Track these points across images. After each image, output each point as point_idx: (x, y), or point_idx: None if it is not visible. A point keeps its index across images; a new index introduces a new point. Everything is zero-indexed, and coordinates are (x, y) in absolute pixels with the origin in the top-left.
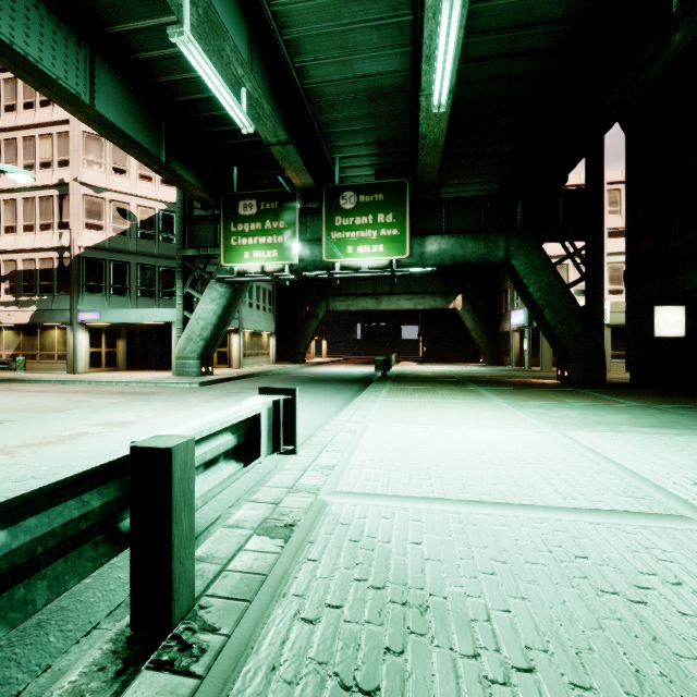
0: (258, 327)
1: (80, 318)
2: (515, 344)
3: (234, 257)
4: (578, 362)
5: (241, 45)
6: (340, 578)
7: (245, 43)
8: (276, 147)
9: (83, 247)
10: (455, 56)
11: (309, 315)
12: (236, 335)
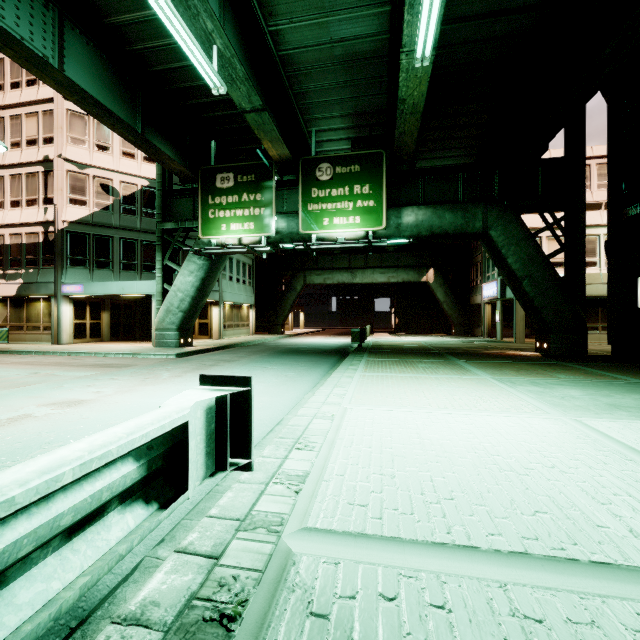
0: (238, 299)
1: (63, 290)
2: (487, 316)
3: (212, 230)
4: (559, 333)
5: None
6: None
7: None
8: (250, 115)
9: (67, 222)
10: (441, 2)
11: (287, 288)
12: (217, 307)
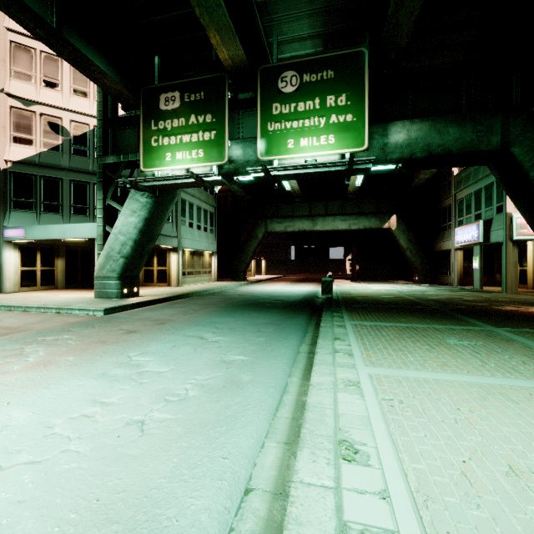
0: (199, 246)
1: (5, 235)
2: (458, 263)
3: (155, 160)
4: None
5: None
6: None
7: None
8: None
9: (10, 162)
10: None
11: (249, 236)
12: (175, 254)
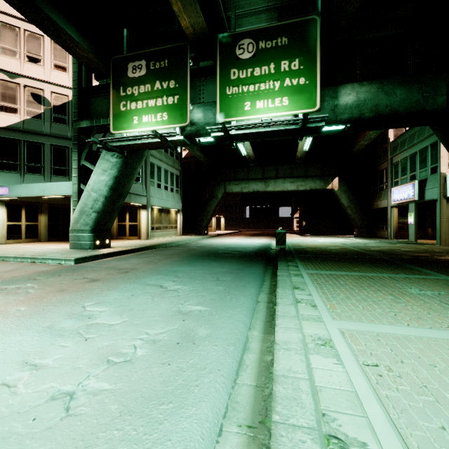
0: (166, 204)
1: None
2: (394, 218)
3: (123, 123)
4: None
5: None
6: None
7: None
8: None
9: None
10: None
11: (210, 196)
12: (144, 211)
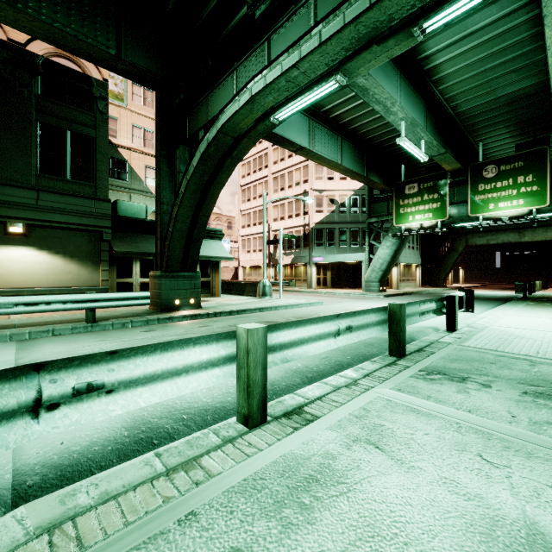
0: (409, 261)
1: (313, 260)
2: None
3: (402, 220)
4: None
5: (421, 118)
6: (496, 333)
7: (423, 115)
8: (436, 156)
9: (314, 223)
10: None
11: (449, 250)
12: (395, 267)
